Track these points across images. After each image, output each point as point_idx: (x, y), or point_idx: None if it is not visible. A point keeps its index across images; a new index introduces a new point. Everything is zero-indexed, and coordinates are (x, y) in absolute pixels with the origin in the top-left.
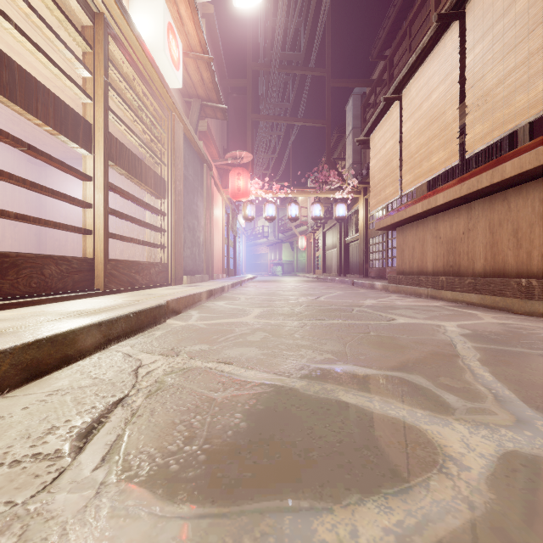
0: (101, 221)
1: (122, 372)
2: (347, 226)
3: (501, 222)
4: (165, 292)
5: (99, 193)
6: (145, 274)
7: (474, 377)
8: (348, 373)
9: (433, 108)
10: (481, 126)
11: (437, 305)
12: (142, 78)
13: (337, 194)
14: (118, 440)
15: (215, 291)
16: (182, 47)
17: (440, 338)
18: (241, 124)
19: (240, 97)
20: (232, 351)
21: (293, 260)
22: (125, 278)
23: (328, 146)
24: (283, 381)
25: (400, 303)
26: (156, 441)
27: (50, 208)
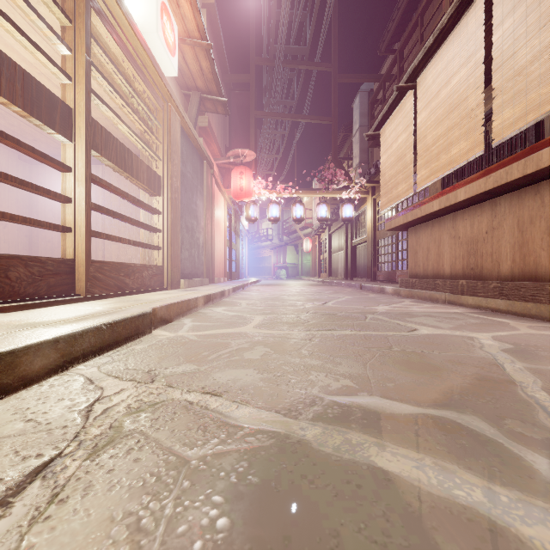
0: (82, 218)
1: (70, 410)
2: (354, 228)
3: (533, 219)
4: (157, 297)
5: (80, 185)
6: (136, 277)
7: None
8: (377, 412)
9: (453, 94)
10: (511, 110)
11: (458, 312)
12: (132, 62)
13: (344, 194)
14: None
15: (213, 296)
16: (179, 33)
17: (480, 356)
18: (244, 121)
19: (243, 94)
20: (223, 375)
21: (298, 264)
22: (113, 282)
23: (335, 144)
24: (289, 426)
25: (416, 309)
26: None
27: (42, 208)
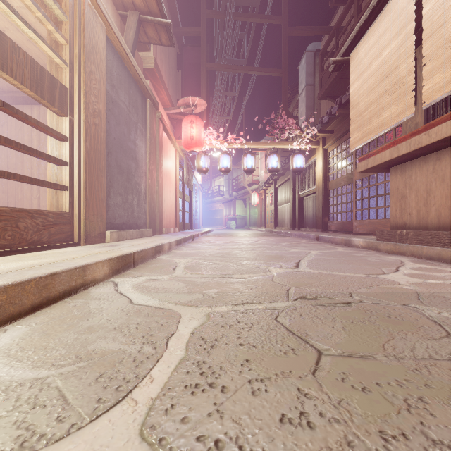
0: None
1: None
2: (302, 180)
3: None
4: None
5: None
6: None
7: None
8: None
9: None
10: None
11: None
12: None
13: (294, 144)
14: None
15: (137, 255)
16: None
17: None
18: (195, 76)
19: (195, 49)
20: None
21: (246, 215)
22: None
23: (285, 95)
24: None
25: None
26: None
27: None
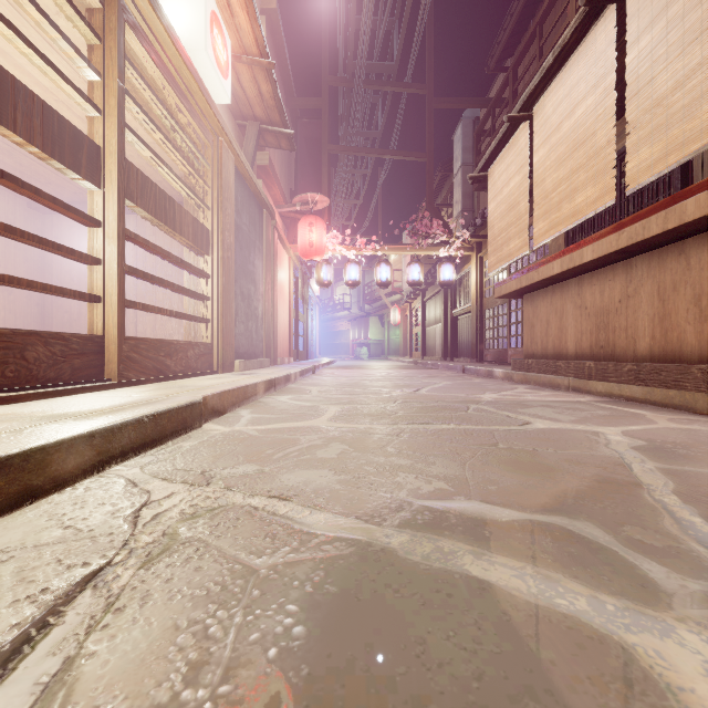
0: (114, 284)
1: (114, 516)
2: (455, 294)
3: (676, 285)
4: (206, 383)
5: (111, 243)
6: (180, 358)
7: (680, 527)
8: (474, 518)
9: (578, 128)
10: (649, 150)
11: (584, 402)
12: (175, 87)
13: (442, 251)
14: (62, 673)
15: (276, 381)
16: (233, 49)
17: (604, 454)
18: (314, 158)
19: (313, 123)
20: (292, 476)
21: (384, 340)
22: (151, 364)
23: (430, 187)
24: (371, 533)
25: (531, 398)
26: (133, 675)
27: (57, 269)
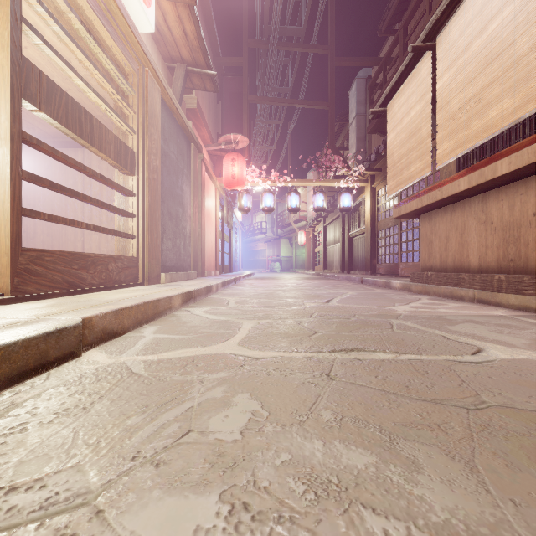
0: (6, 190)
1: None
2: (351, 219)
3: None
4: (117, 296)
5: (3, 145)
6: (98, 271)
7: None
8: None
9: (492, 42)
10: None
11: (505, 316)
12: (92, 3)
13: (341, 183)
14: None
15: (196, 293)
16: None
17: None
18: (236, 108)
19: (235, 79)
20: (133, 533)
21: (292, 257)
22: (60, 277)
23: (332, 130)
24: None
25: (446, 311)
26: None
27: None
